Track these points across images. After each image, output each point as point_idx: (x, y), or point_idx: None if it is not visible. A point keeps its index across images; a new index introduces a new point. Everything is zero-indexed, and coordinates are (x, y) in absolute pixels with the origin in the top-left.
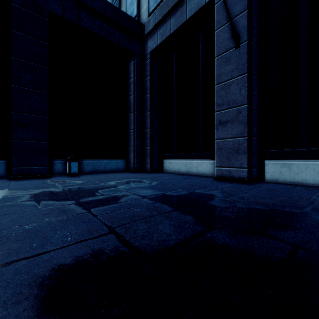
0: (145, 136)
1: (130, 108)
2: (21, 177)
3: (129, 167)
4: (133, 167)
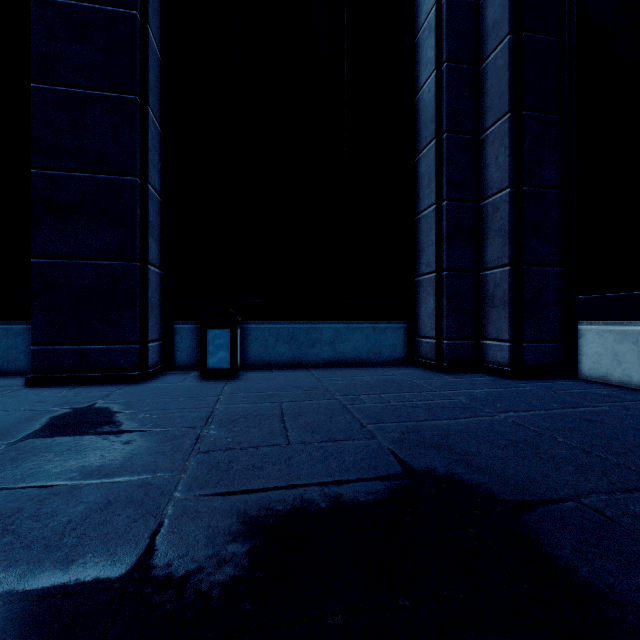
0: (484, 225)
1: (422, 130)
2: (56, 378)
3: (420, 349)
4: (435, 351)
